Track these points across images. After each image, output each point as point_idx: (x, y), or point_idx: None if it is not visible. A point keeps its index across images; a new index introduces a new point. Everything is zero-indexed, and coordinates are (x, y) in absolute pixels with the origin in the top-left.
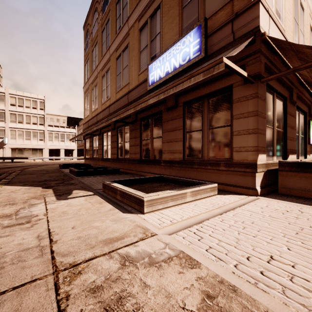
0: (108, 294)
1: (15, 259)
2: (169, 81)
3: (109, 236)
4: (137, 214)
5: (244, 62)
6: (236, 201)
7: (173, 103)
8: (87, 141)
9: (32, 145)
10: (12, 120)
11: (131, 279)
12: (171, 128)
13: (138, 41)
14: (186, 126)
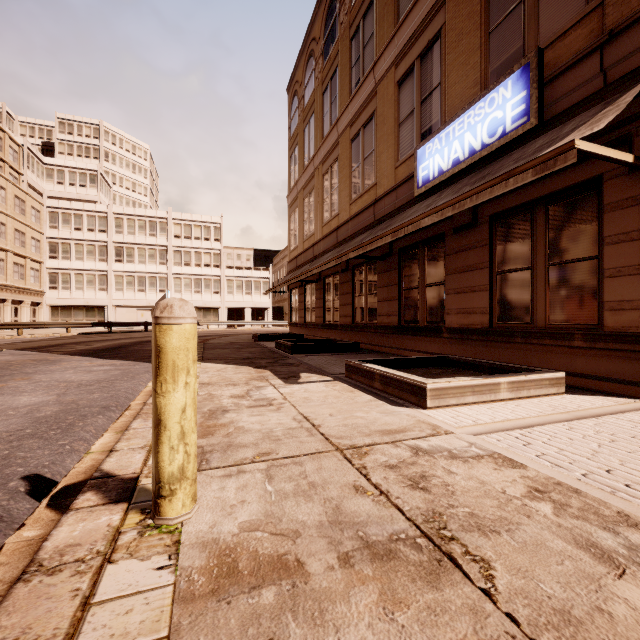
0: (408, 472)
1: (286, 434)
2: (460, 176)
3: (385, 427)
4: (415, 409)
5: (631, 129)
6: (607, 405)
7: (469, 217)
8: (294, 292)
9: (204, 301)
10: (176, 261)
11: (431, 465)
12: (463, 266)
13: (394, 105)
14: (497, 261)
